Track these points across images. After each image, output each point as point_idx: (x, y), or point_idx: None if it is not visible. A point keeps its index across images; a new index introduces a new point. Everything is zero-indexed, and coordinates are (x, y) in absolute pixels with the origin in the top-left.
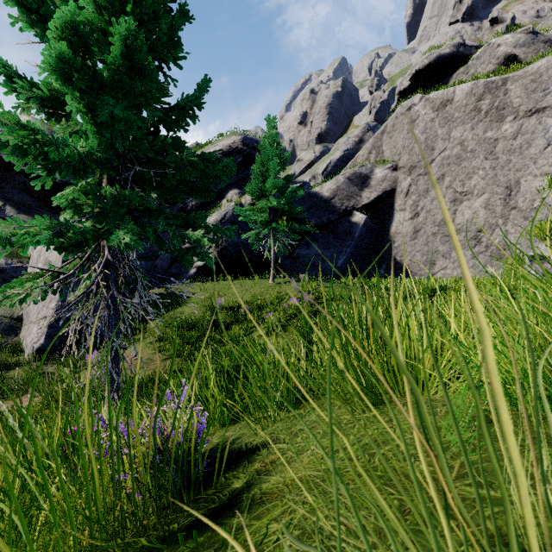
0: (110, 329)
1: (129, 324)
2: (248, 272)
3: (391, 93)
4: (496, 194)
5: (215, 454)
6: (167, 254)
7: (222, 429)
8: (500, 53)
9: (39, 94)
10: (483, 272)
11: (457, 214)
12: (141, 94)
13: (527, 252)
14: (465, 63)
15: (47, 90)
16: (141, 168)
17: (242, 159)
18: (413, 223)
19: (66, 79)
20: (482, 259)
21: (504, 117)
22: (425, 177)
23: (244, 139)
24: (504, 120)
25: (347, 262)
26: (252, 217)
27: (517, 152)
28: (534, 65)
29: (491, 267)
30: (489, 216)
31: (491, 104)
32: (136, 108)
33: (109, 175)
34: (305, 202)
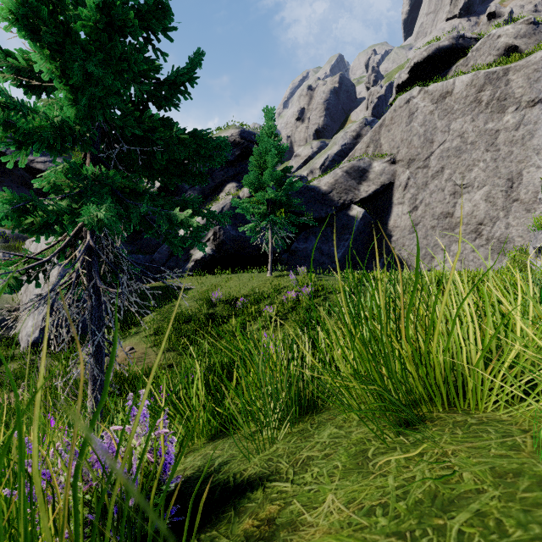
0: (93, 322)
1: (125, 318)
2: (246, 265)
3: (388, 88)
4: (497, 186)
5: (193, 489)
6: (165, 247)
7: (208, 443)
8: (501, 44)
9: (14, 64)
10: (484, 265)
11: (457, 207)
12: (123, 58)
13: (533, 243)
14: (464, 55)
15: (24, 61)
16: (127, 146)
17: (240, 152)
18: (412, 217)
19: (32, 33)
20: (483, 252)
21: (506, 108)
22: (424, 170)
23: (242, 132)
24: (506, 111)
25: (345, 256)
26: (249, 210)
27: (519, 143)
28: (537, 54)
29: (492, 261)
30: (490, 208)
31: (492, 95)
32: (119, 76)
33: (92, 154)
34: (303, 196)
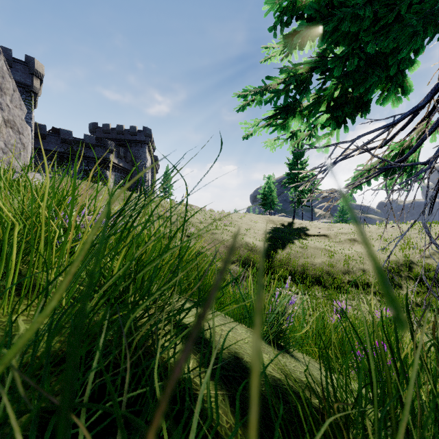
0: None
1: None
2: None
3: None
4: None
5: None
6: None
7: None
8: None
9: None
10: None
11: None
12: None
13: None
14: None
15: None
16: None
17: None
18: None
19: None
20: None
21: None
22: None
23: None
24: None
25: None
26: None
27: None
28: None
29: None
30: None
31: None
32: None
33: None
34: None
